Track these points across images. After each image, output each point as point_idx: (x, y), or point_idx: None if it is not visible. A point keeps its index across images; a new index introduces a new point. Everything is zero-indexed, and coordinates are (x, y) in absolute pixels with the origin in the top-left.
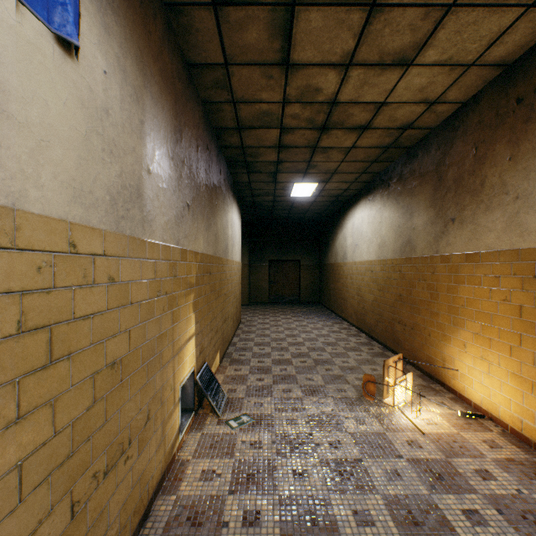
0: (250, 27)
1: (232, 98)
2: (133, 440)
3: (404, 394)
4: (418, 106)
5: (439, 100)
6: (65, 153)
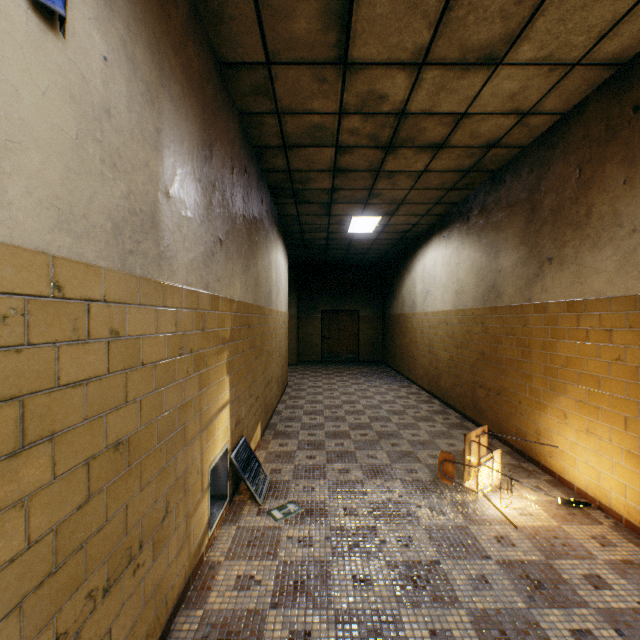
0: (298, 13)
1: (276, 108)
2: (146, 542)
3: (490, 477)
4: (507, 118)
5: (533, 110)
6: (45, 161)
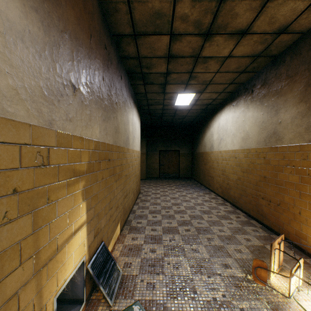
0: None
1: None
2: None
3: (296, 282)
4: (302, 1)
5: None
6: None
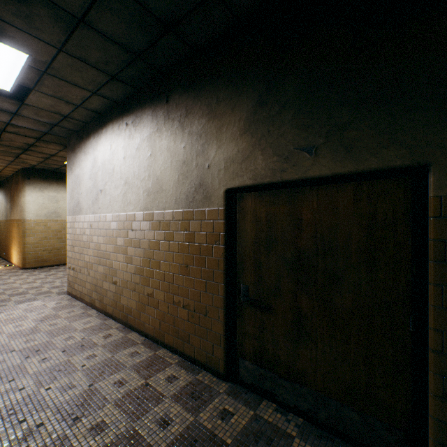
0: None
1: None
2: None
3: None
4: None
5: (2, 172)
6: None
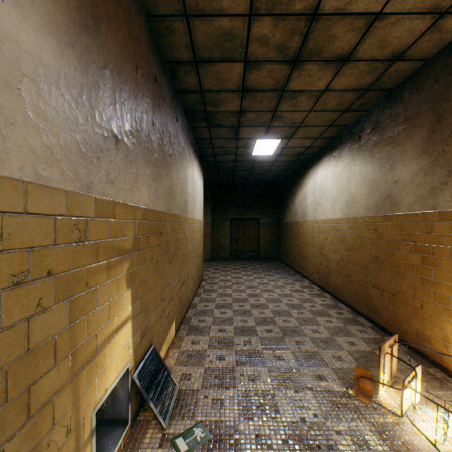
0: None
1: (183, 7)
2: None
3: (411, 396)
4: (422, 20)
5: None
6: None
